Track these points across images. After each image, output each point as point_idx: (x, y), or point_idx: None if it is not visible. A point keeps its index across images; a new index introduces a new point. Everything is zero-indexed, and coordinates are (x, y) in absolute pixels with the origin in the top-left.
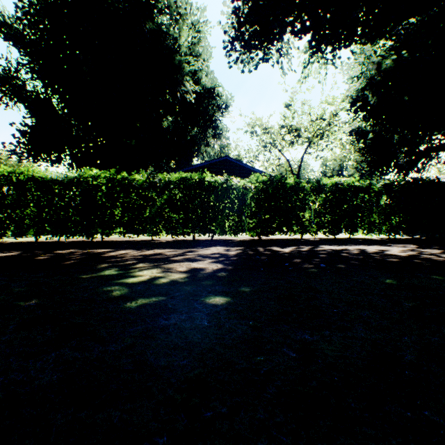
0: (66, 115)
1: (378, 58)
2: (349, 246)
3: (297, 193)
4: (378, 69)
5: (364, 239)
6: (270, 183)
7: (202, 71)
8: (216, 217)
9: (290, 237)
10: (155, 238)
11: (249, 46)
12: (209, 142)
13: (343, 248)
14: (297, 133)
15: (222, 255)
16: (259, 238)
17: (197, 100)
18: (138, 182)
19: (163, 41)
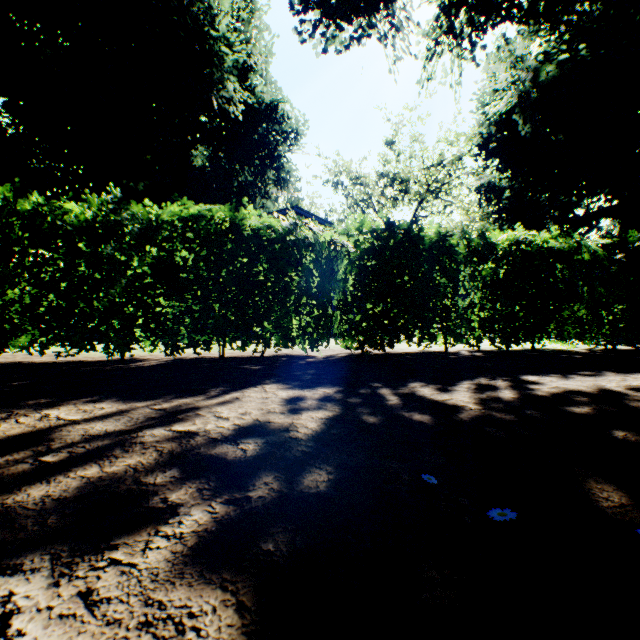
0: (19, 134)
1: (539, 58)
2: (590, 377)
3: (443, 259)
4: (534, 81)
5: (566, 353)
6: (388, 234)
7: (257, 74)
8: (271, 309)
9: (418, 348)
10: (139, 355)
11: (337, 6)
12: (269, 192)
13: (597, 387)
14: (402, 187)
15: (269, 446)
16: (363, 353)
17: (248, 121)
18: (75, 220)
19: (187, 6)
